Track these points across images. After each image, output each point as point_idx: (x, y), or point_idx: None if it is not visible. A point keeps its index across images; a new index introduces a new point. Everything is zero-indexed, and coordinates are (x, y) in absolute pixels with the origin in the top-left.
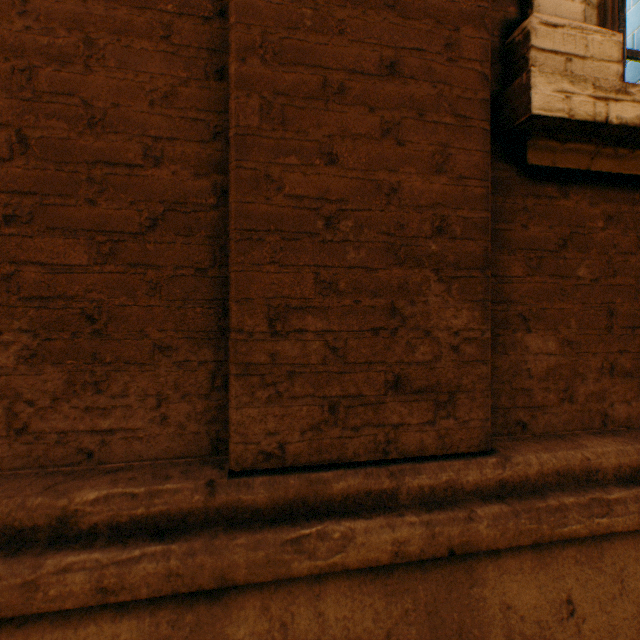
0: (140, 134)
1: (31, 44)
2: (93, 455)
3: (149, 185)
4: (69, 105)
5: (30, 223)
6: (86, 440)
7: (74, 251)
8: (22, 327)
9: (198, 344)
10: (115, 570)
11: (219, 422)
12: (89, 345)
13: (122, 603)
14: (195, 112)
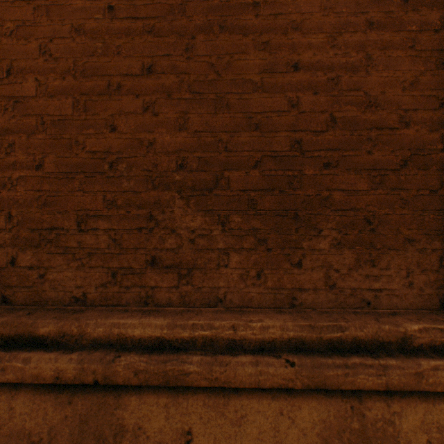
0: (395, 109)
1: (336, 63)
2: (369, 303)
3: (401, 140)
4: (356, 96)
5: (335, 167)
6: (365, 294)
7: (359, 182)
8: (331, 227)
9: (430, 238)
10: None
11: (443, 288)
12: (367, 238)
13: None
14: (428, 91)
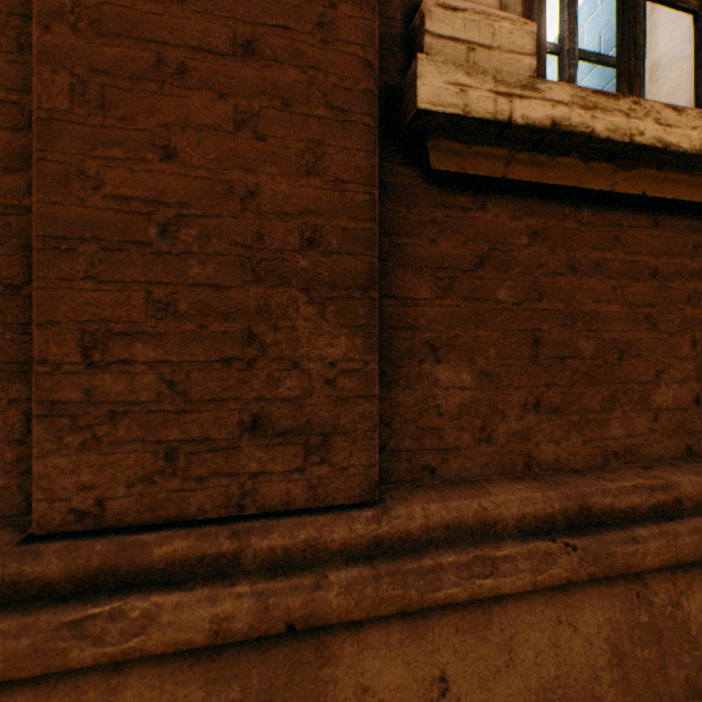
0: None
1: None
2: None
3: None
4: None
5: None
6: None
7: None
8: None
9: (9, 378)
10: None
11: None
12: None
13: None
14: (4, 92)
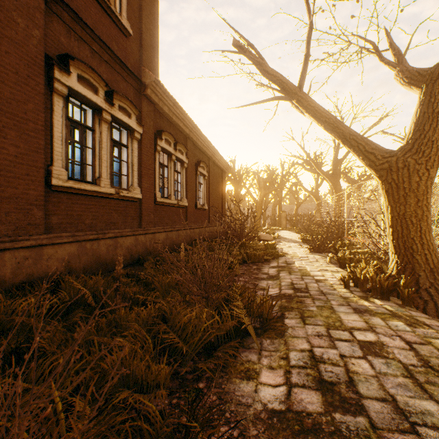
0: None
1: None
2: None
3: None
4: None
5: None
6: None
7: None
8: None
9: None
10: None
11: None
12: None
13: None
14: None
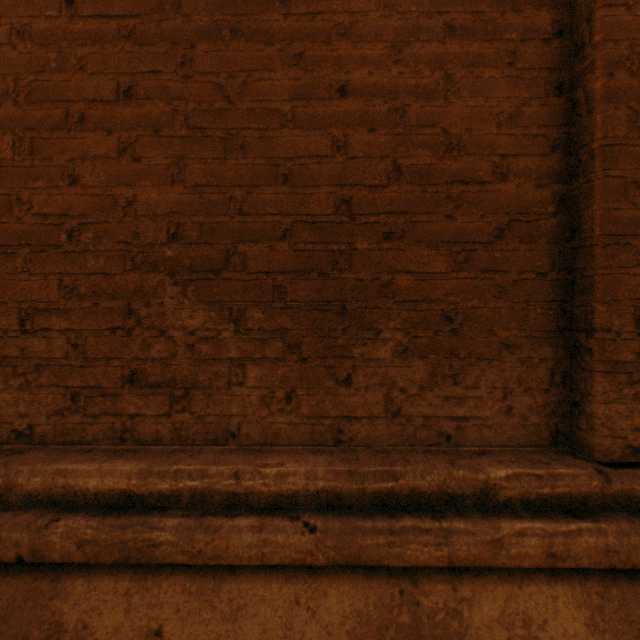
0: (488, 154)
1: (402, 87)
2: (450, 438)
3: (495, 199)
4: (431, 135)
5: (401, 238)
6: (444, 425)
7: (435, 261)
8: (395, 326)
9: (538, 342)
10: (561, 539)
11: (556, 416)
12: (446, 342)
13: (551, 569)
14: (535, 128)
